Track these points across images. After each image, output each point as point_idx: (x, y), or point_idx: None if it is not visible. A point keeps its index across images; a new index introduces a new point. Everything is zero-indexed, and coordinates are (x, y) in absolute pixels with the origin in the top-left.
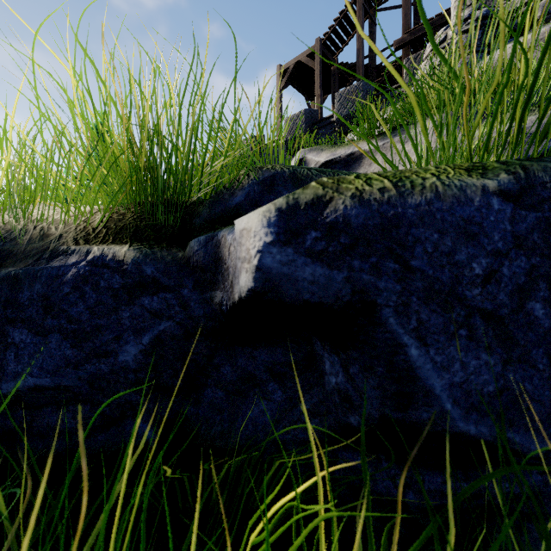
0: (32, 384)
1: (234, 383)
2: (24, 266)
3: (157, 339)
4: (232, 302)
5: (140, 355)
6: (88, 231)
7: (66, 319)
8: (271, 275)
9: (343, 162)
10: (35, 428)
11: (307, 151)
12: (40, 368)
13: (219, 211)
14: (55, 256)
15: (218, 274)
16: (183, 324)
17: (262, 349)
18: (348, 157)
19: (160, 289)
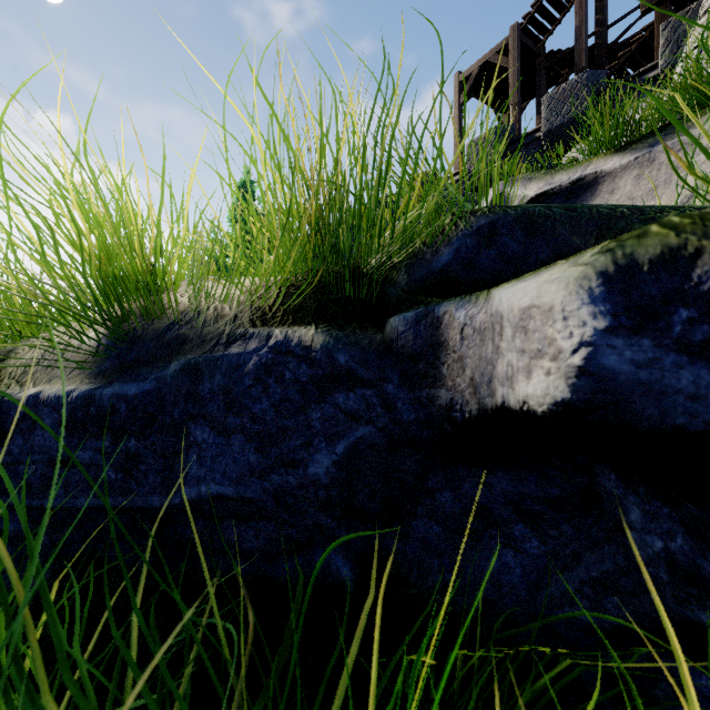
0: (215, 492)
1: (457, 517)
2: (202, 353)
3: (353, 448)
4: (478, 409)
5: (333, 467)
6: (264, 309)
7: (249, 418)
8: (615, 383)
9: (566, 192)
10: (215, 542)
11: (507, 183)
12: (222, 474)
13: (420, 276)
14: (233, 341)
15: (440, 365)
16: (387, 430)
17: (501, 474)
18: (573, 184)
19: (357, 384)
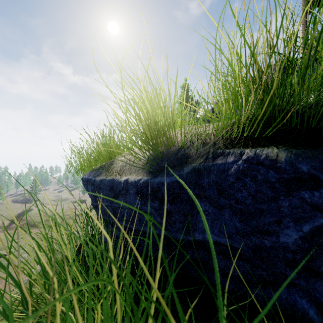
0: (214, 239)
1: None
2: (199, 163)
3: (316, 230)
4: None
5: (299, 240)
6: (231, 139)
7: (234, 201)
8: None
9: None
10: (210, 264)
11: None
12: (218, 230)
13: None
14: (216, 156)
15: None
16: None
17: None
18: None
19: (320, 185)
